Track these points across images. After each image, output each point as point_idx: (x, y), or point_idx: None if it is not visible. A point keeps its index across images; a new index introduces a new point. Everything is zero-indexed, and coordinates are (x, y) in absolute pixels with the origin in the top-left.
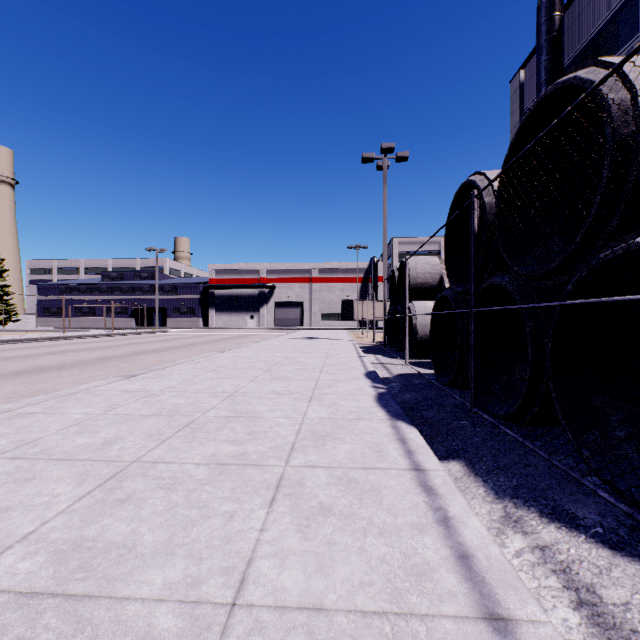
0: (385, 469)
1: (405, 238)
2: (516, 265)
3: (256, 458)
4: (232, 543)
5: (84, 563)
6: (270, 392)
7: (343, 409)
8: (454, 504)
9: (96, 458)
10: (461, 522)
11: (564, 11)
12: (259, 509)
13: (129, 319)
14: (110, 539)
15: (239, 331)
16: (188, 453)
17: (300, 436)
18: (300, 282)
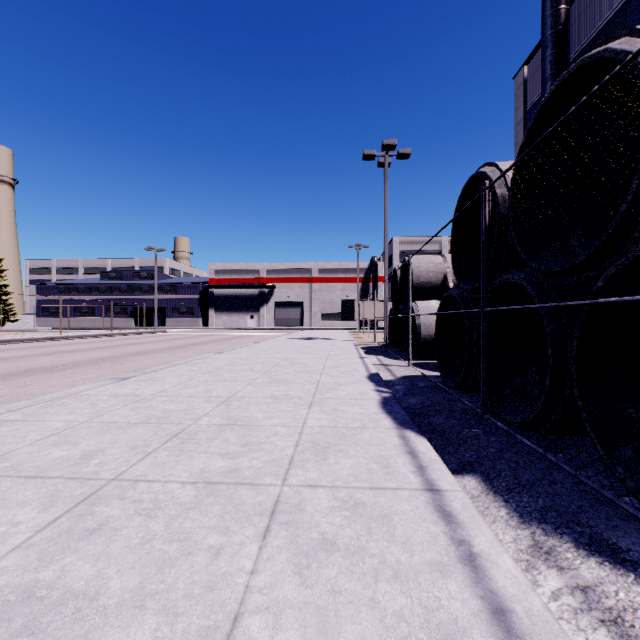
0: (395, 489)
1: (406, 238)
2: (533, 261)
3: (250, 475)
4: (216, 591)
5: (31, 621)
6: (268, 397)
7: (346, 416)
8: (479, 536)
9: (70, 475)
10: (490, 561)
11: (570, 4)
12: (250, 543)
13: (128, 319)
14: (69, 585)
15: (239, 331)
16: (174, 469)
17: (299, 448)
18: (300, 282)
